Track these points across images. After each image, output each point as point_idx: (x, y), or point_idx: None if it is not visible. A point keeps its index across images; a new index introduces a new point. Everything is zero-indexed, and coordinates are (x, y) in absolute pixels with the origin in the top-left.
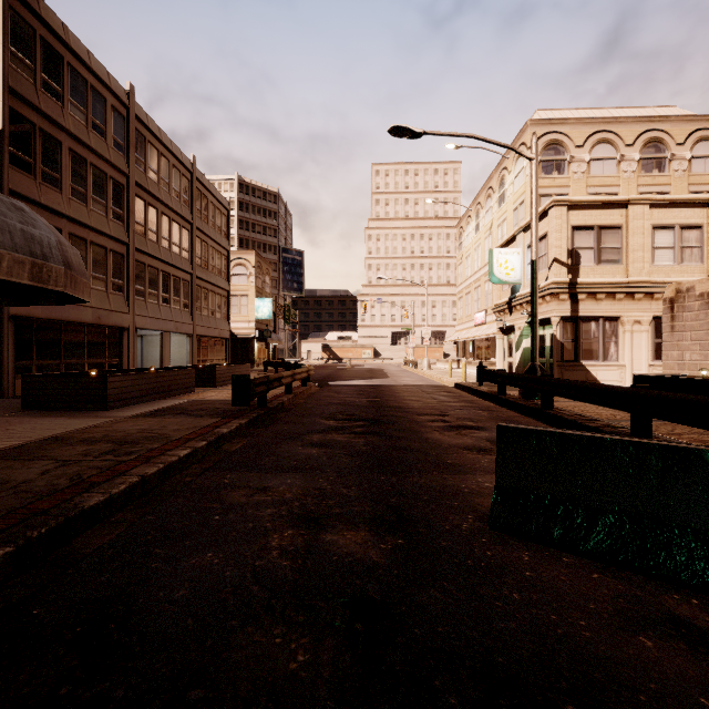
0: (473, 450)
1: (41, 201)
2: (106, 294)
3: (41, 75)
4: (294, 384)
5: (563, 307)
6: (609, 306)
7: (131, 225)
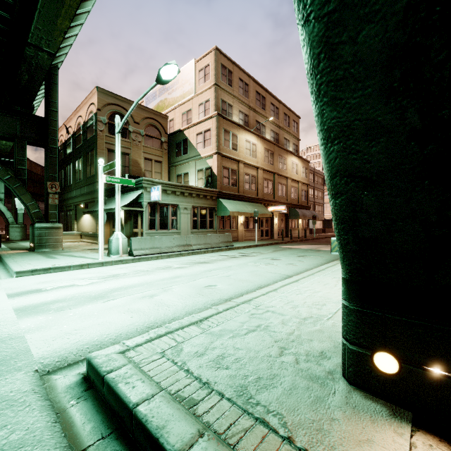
0: None
1: None
2: None
3: None
4: None
5: None
6: None
7: None
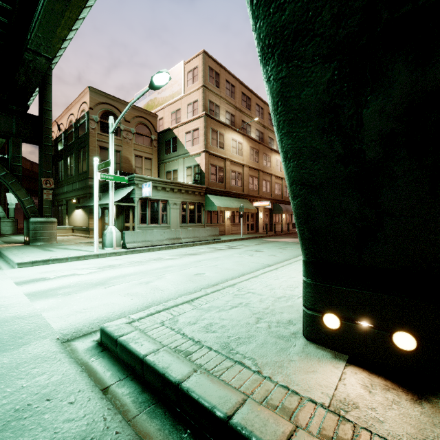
0: None
1: None
2: None
3: None
4: None
5: None
6: None
7: None
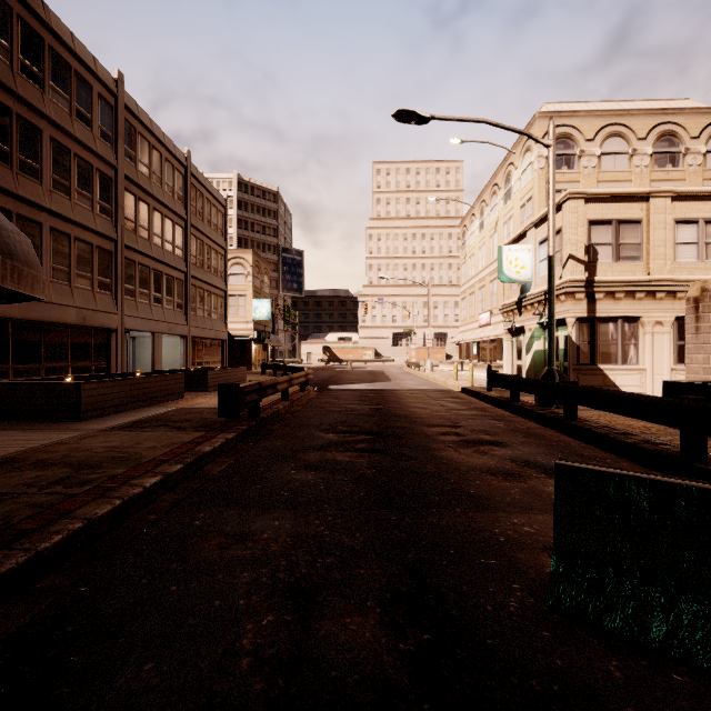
0: (498, 474)
1: (18, 192)
2: (92, 293)
3: (18, 57)
4: (291, 389)
5: (579, 307)
6: (629, 306)
7: (119, 220)
